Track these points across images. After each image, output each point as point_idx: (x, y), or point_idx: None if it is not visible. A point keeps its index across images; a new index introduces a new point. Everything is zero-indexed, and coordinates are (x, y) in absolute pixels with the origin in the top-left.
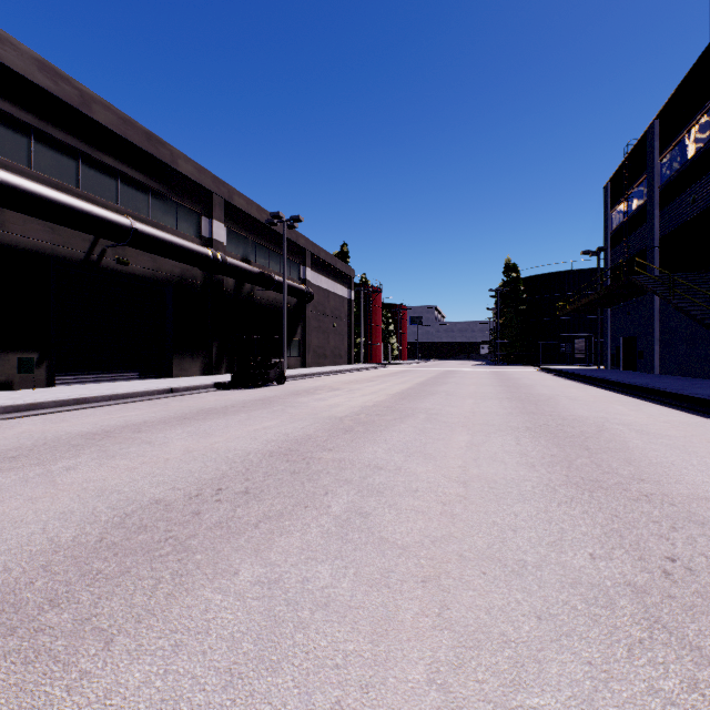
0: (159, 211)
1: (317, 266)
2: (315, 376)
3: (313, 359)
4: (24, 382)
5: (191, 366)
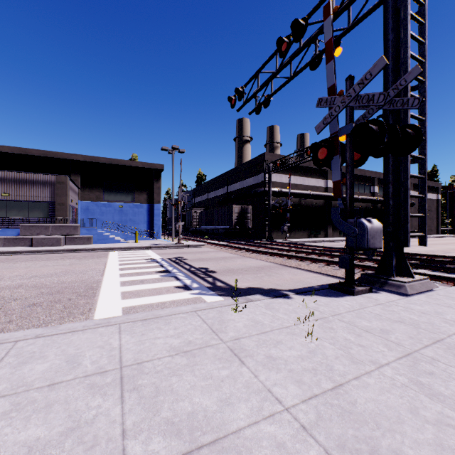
0: (360, 189)
1: (416, 188)
2: (416, 238)
3: None
4: (339, 236)
5: None
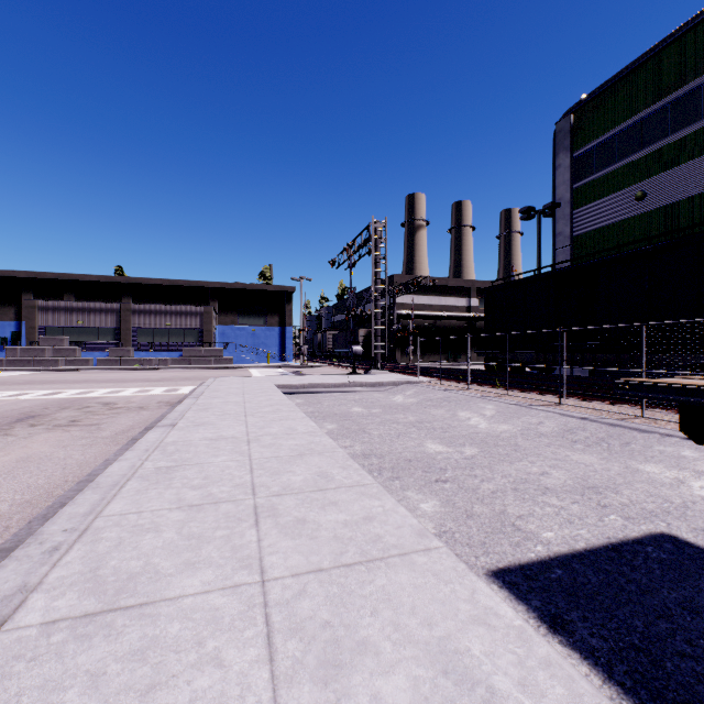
0: None
1: None
2: None
3: None
4: None
5: None
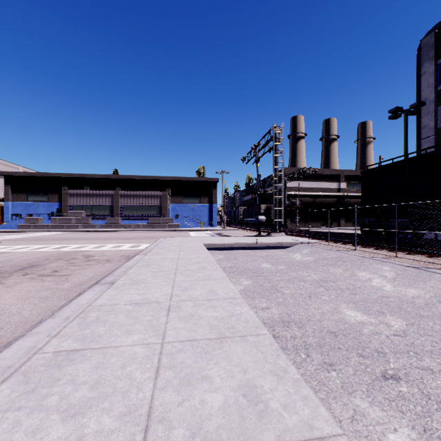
0: None
1: None
2: None
3: None
4: (352, 226)
5: None
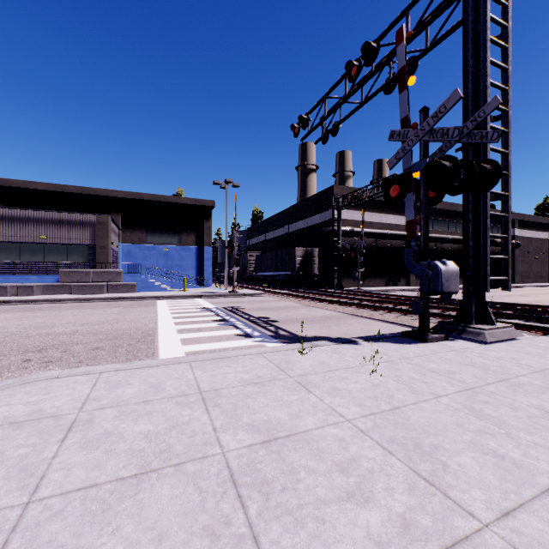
0: (450, 227)
1: (522, 225)
2: (522, 287)
3: (519, 279)
4: None
5: (460, 281)
